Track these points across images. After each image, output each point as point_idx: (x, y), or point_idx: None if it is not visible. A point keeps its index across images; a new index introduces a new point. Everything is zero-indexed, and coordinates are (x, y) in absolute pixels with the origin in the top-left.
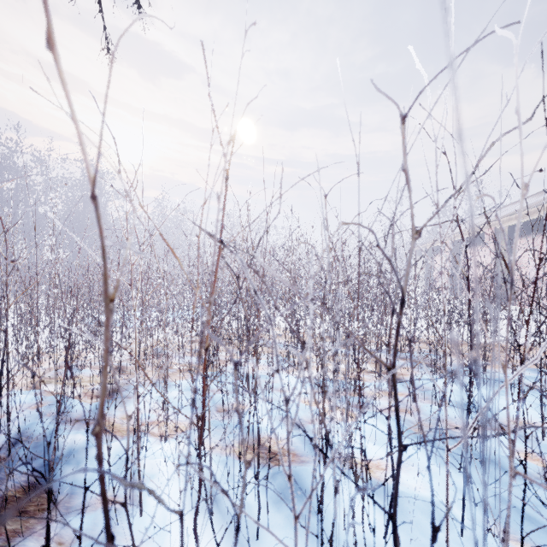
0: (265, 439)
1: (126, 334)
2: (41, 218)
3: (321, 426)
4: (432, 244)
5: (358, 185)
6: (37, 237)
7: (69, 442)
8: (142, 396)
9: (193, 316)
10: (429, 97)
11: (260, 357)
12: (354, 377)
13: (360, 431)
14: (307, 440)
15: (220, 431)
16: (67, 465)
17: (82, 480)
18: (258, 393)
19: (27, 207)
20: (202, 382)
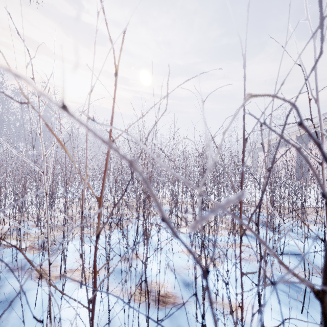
0: (155, 284)
1: (42, 212)
2: (18, 129)
3: (203, 299)
4: (298, 138)
5: (243, 77)
6: (2, 139)
7: (9, 288)
8: (70, 248)
9: (82, 206)
10: (305, 0)
11: (149, 235)
12: (224, 245)
13: (241, 310)
14: (185, 285)
15: (123, 277)
16: (3, 310)
17: (11, 325)
18: (150, 246)
19: (8, 122)
20: (93, 267)
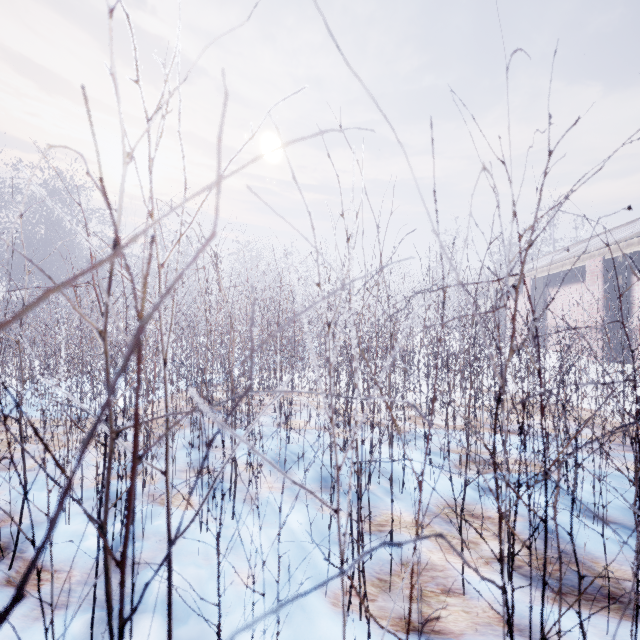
0: None
1: None
2: None
3: None
4: None
5: None
6: None
7: None
8: None
9: None
10: None
11: None
12: None
13: None
14: None
15: None
16: None
17: None
18: None
19: None
20: None
